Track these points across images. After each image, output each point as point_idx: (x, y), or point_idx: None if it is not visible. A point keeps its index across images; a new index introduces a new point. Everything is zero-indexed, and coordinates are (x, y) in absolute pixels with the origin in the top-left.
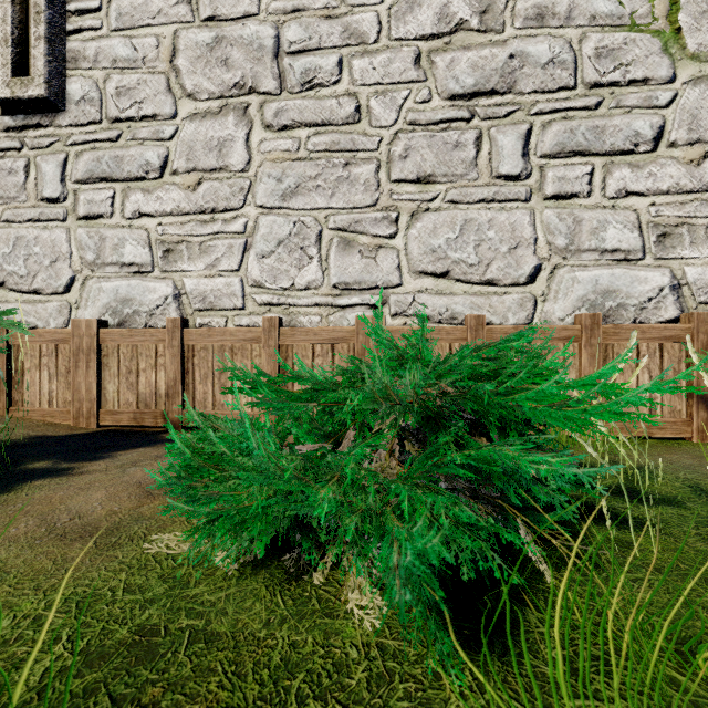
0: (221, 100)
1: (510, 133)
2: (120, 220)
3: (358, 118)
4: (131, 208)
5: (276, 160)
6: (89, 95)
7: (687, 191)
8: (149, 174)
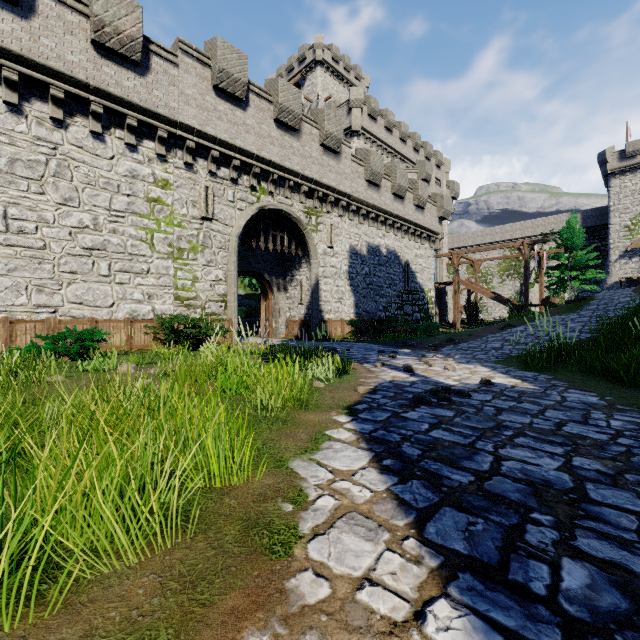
0: None
1: (105, 263)
2: None
3: (46, 248)
4: None
5: (5, 257)
6: None
7: (156, 286)
8: None
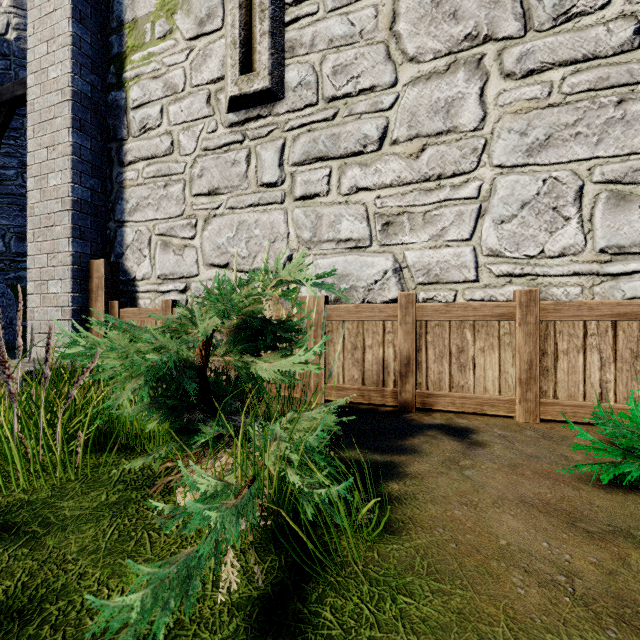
0: (449, 56)
1: None
2: (336, 197)
3: (639, 43)
4: (347, 184)
5: (518, 112)
6: (305, 80)
7: None
8: (367, 147)
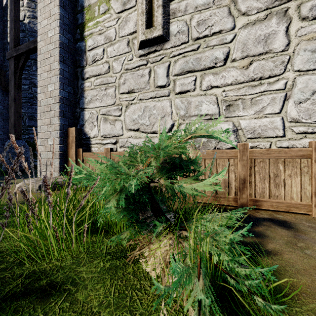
0: (266, 10)
1: None
2: (199, 92)
3: None
4: (205, 84)
5: (310, 39)
6: (181, 29)
7: None
8: (217, 64)
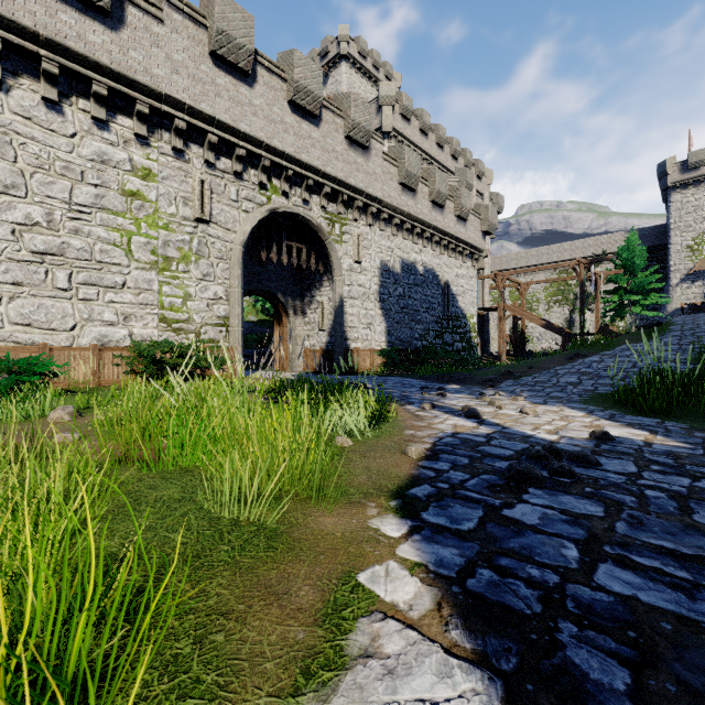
0: None
1: (63, 272)
2: None
3: None
4: None
5: None
6: None
7: (135, 304)
8: None
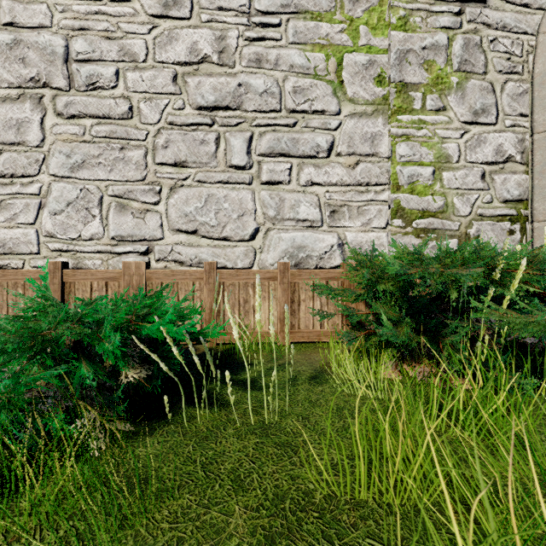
0: (19, 89)
1: (239, 137)
2: None
3: (131, 116)
4: None
5: (65, 141)
6: None
7: (347, 185)
8: None
